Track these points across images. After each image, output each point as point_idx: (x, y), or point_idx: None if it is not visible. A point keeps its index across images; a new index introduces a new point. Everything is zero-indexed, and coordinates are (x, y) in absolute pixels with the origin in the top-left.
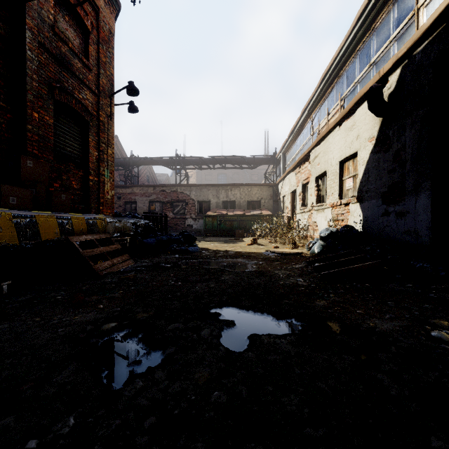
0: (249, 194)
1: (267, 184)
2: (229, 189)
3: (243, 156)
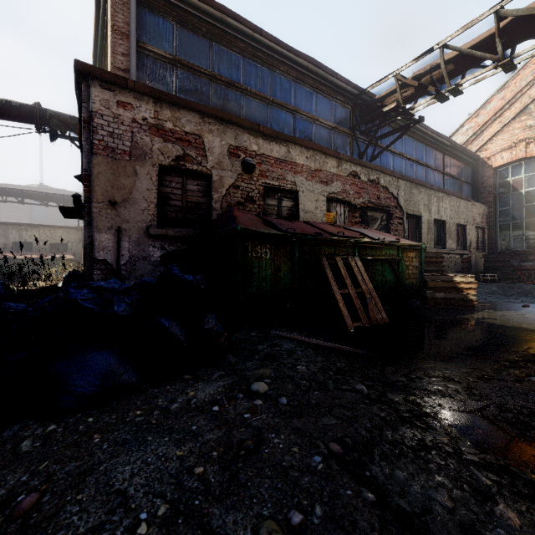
0: (52, 236)
1: (75, 227)
2: (24, 229)
3: (49, 193)
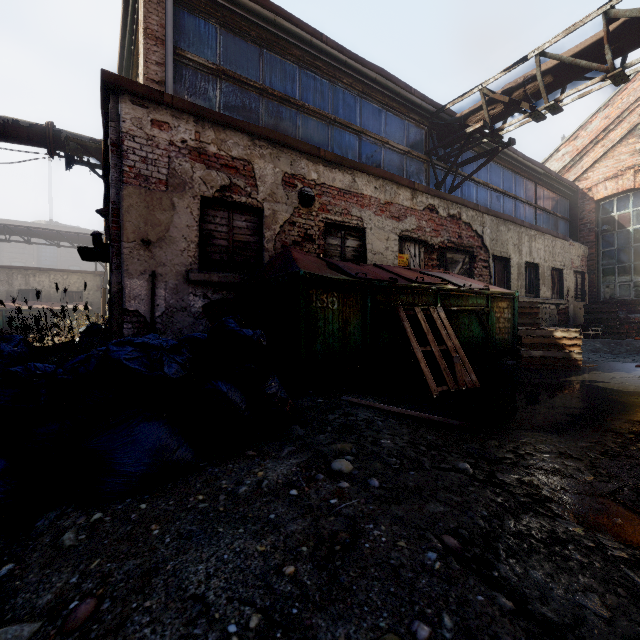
0: (65, 283)
1: (92, 272)
2: (31, 274)
3: (61, 231)
